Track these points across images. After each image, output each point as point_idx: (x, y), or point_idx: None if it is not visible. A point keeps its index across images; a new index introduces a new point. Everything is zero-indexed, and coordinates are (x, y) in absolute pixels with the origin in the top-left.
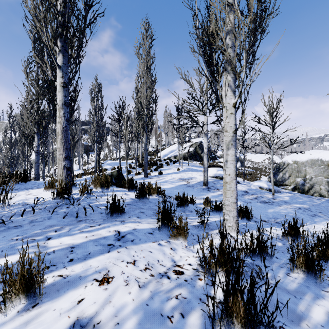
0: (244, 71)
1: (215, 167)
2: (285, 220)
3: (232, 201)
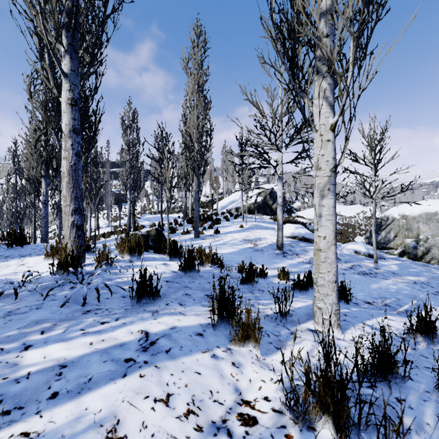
0: (351, 71)
1: (292, 223)
2: (397, 301)
3: (329, 280)
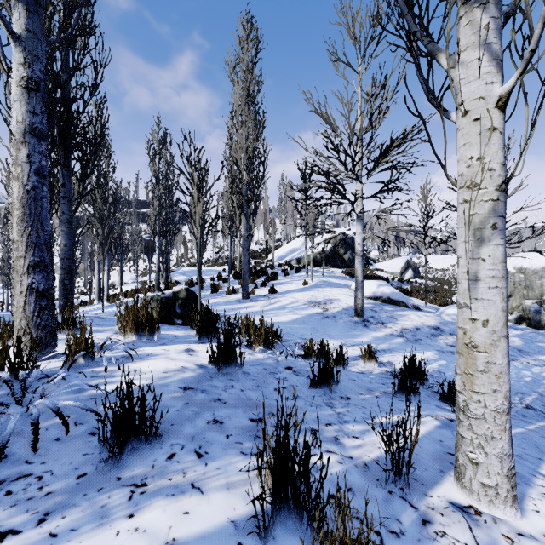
0: None
1: (370, 278)
2: (541, 398)
3: (495, 408)
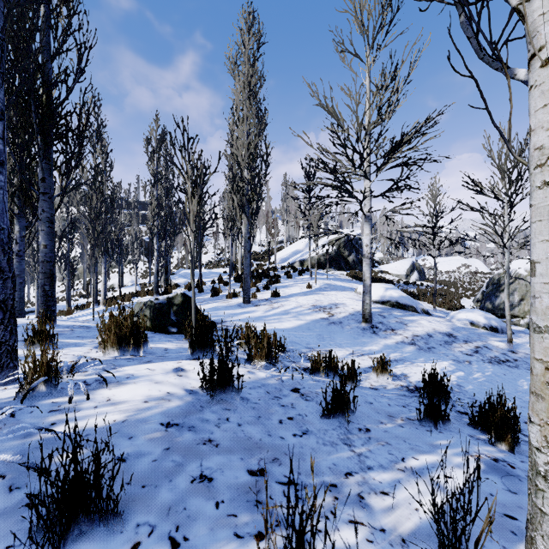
0: None
1: (376, 281)
2: None
3: None
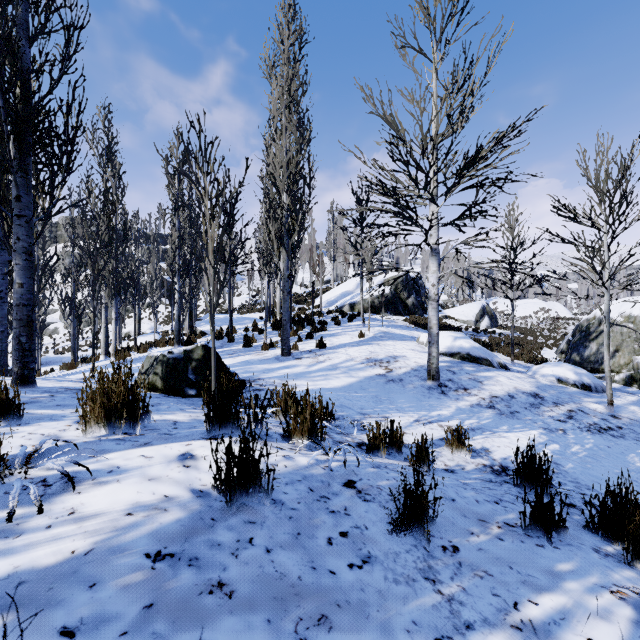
0: None
1: (440, 328)
2: None
3: None
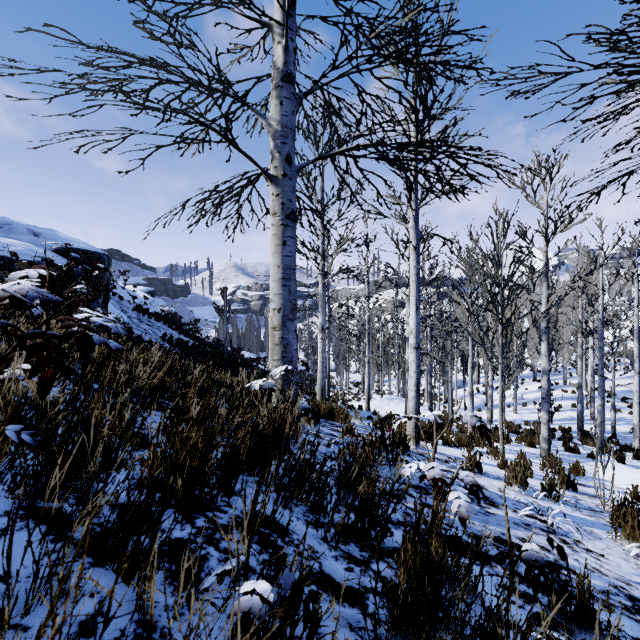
0: None
1: None
2: None
3: None
